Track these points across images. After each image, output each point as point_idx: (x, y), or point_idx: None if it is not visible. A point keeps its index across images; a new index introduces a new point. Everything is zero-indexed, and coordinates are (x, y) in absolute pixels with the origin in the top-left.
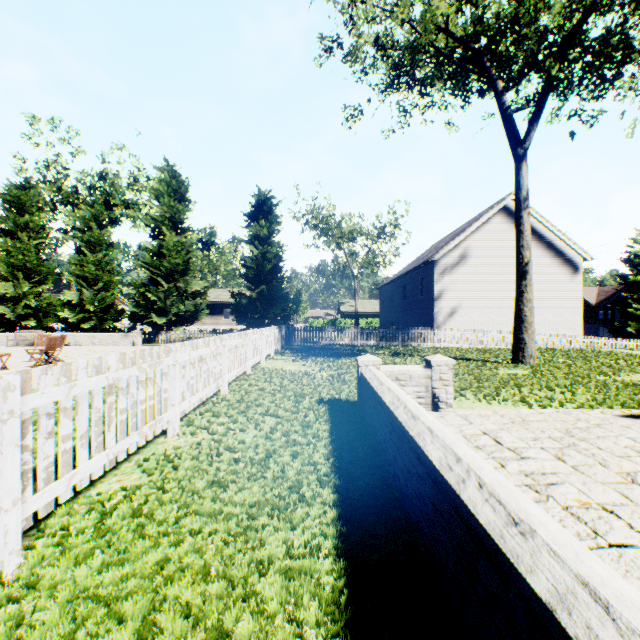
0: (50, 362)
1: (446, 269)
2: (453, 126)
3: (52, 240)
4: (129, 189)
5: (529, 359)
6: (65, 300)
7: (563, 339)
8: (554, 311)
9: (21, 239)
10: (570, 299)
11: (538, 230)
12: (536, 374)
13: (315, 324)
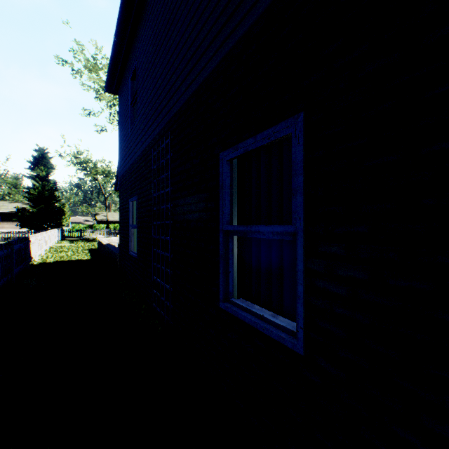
0: None
1: None
2: None
3: None
4: None
5: None
6: None
7: None
8: None
9: None
10: None
11: None
12: None
13: (77, 228)
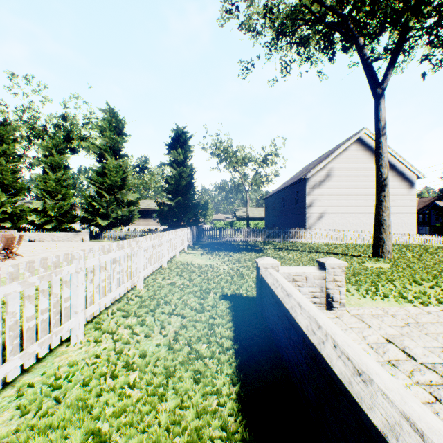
0: (9, 256)
1: (315, 184)
2: (323, 75)
3: (24, 163)
4: (84, 127)
5: (387, 254)
6: (32, 207)
7: (403, 237)
8: (396, 216)
9: (0, 162)
10: (407, 207)
11: None
12: (398, 267)
13: (218, 225)
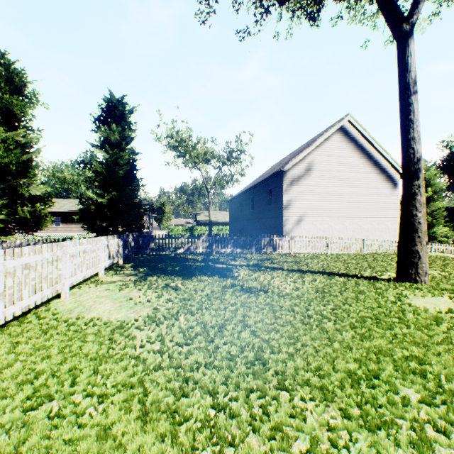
0: None
1: (294, 180)
2: (314, 21)
3: None
4: None
5: (424, 276)
6: None
7: (392, 244)
8: (379, 220)
9: None
10: (391, 210)
11: (367, 149)
12: None
13: (175, 231)
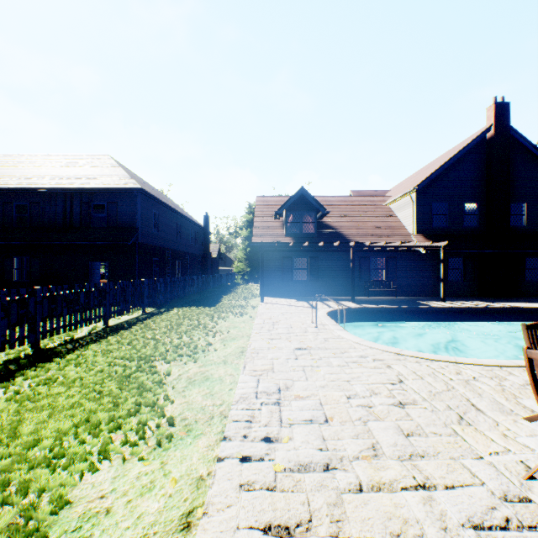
0: None
1: None
2: None
3: None
4: None
5: None
6: None
7: None
8: None
9: None
10: None
11: None
12: None
13: None
